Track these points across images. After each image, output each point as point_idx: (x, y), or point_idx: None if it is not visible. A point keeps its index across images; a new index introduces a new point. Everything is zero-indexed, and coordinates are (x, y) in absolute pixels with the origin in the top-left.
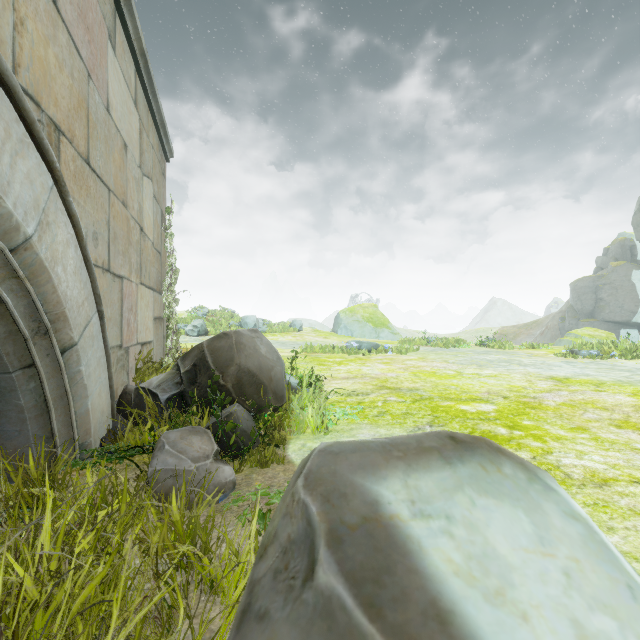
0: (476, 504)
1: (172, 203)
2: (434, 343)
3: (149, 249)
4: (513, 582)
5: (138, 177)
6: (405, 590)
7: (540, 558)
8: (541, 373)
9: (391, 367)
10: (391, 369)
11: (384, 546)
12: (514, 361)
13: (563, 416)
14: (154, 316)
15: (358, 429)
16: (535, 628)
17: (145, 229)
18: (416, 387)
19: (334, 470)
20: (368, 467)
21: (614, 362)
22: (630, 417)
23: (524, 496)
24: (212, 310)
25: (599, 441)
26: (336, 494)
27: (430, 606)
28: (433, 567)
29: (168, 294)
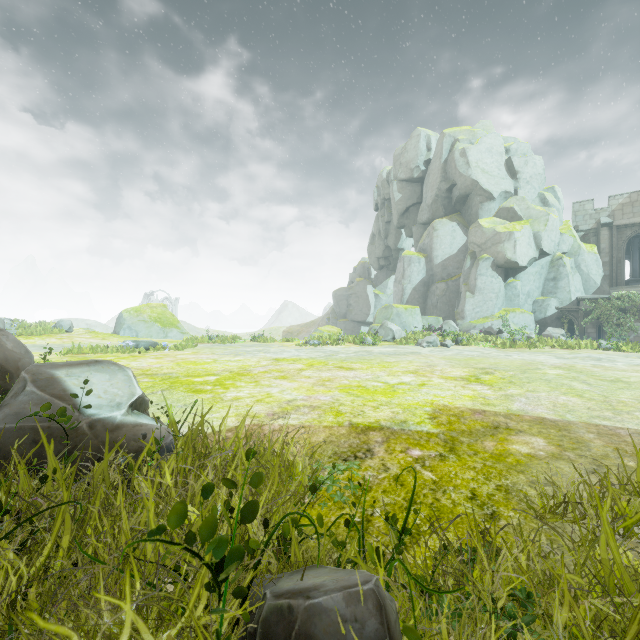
0: (92, 374)
1: None
2: (214, 340)
3: None
4: (93, 386)
5: None
6: (56, 388)
7: (106, 382)
8: (272, 357)
9: (161, 360)
10: (160, 362)
11: (52, 382)
12: (265, 350)
13: (254, 377)
14: None
15: None
16: (93, 391)
17: None
18: (172, 372)
19: (39, 369)
20: (54, 368)
21: (324, 347)
22: (288, 374)
23: (113, 372)
24: None
25: (257, 385)
26: (38, 373)
27: (62, 389)
28: (67, 384)
29: None
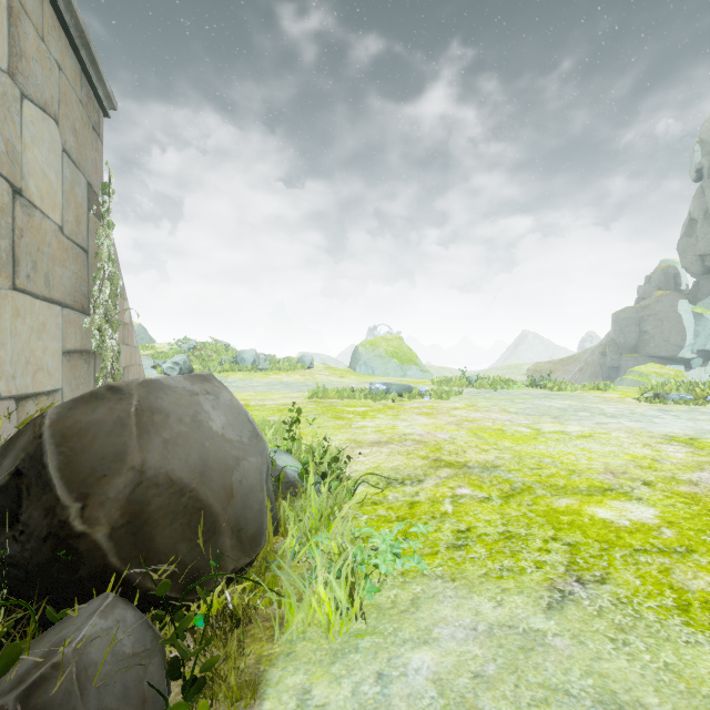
0: None
1: (110, 176)
2: (478, 384)
3: (47, 234)
4: None
5: (3, 91)
6: None
7: None
8: (649, 430)
9: (437, 421)
10: (438, 425)
11: None
12: (593, 409)
13: None
14: (65, 348)
15: (431, 602)
16: None
17: (32, 196)
18: (491, 461)
19: None
20: None
21: None
22: None
23: None
24: (201, 343)
25: None
26: None
27: None
28: None
29: (95, 314)
